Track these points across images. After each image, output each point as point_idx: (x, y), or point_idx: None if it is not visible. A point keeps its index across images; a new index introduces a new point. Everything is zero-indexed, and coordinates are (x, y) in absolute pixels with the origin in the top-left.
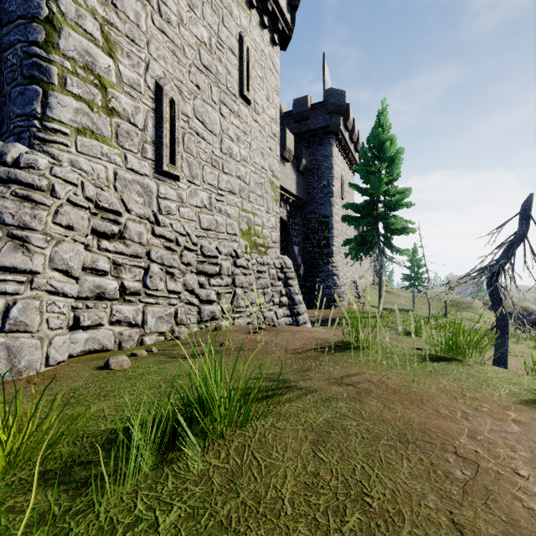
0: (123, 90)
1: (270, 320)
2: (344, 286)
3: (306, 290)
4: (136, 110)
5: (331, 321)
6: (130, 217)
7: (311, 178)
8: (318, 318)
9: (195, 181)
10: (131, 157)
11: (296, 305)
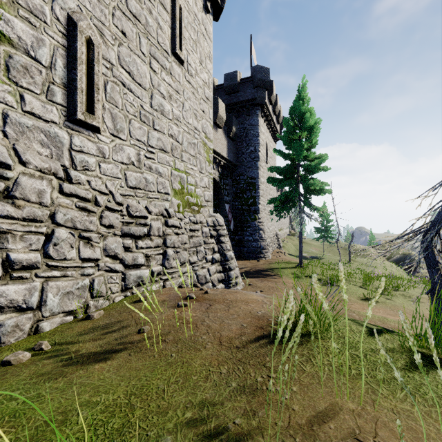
0: (18, 14)
1: (203, 277)
2: (268, 239)
3: (235, 243)
4: (39, 42)
5: (259, 272)
6: (25, 171)
7: (240, 144)
8: (247, 270)
9: (120, 135)
10: (31, 99)
11: (227, 261)
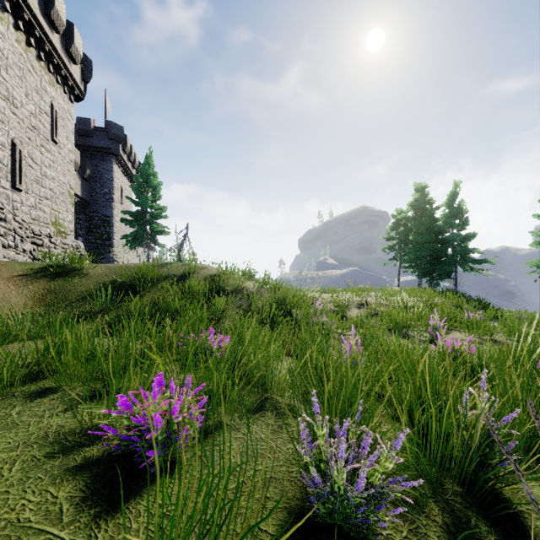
0: None
1: None
2: None
3: None
4: (4, 156)
5: None
6: (6, 211)
7: (95, 184)
8: None
9: (29, 192)
10: (2, 181)
11: None
